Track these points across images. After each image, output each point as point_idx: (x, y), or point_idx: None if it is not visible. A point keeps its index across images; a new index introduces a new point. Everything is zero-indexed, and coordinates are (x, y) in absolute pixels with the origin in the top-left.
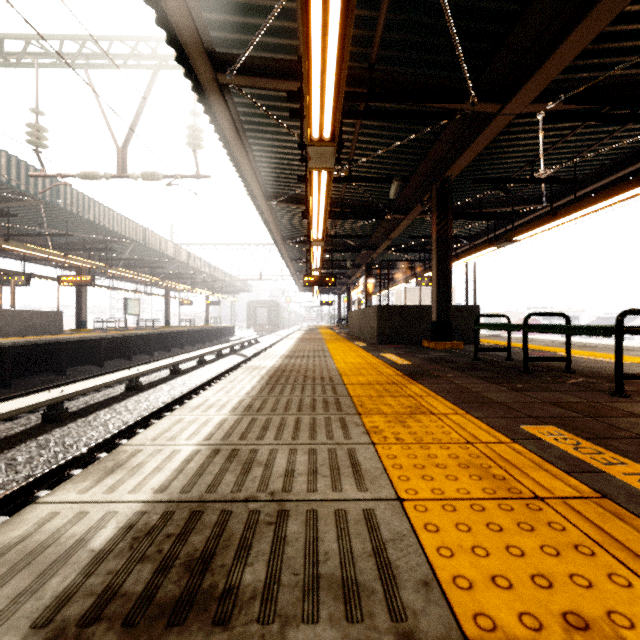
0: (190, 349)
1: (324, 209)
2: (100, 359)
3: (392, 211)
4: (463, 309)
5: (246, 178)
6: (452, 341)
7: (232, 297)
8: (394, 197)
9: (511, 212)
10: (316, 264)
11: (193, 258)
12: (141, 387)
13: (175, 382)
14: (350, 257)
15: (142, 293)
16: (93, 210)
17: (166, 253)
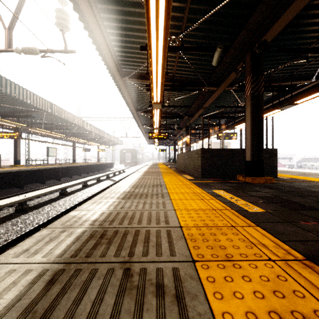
0: (85, 176)
1: (161, 69)
2: (20, 184)
3: (208, 84)
4: (265, 151)
5: (103, 53)
6: (263, 176)
7: (113, 147)
8: (216, 64)
9: (290, 85)
10: (156, 125)
11: (86, 124)
12: (27, 208)
13: (57, 203)
14: (176, 123)
15: (61, 144)
16: (9, 87)
17: (67, 119)
